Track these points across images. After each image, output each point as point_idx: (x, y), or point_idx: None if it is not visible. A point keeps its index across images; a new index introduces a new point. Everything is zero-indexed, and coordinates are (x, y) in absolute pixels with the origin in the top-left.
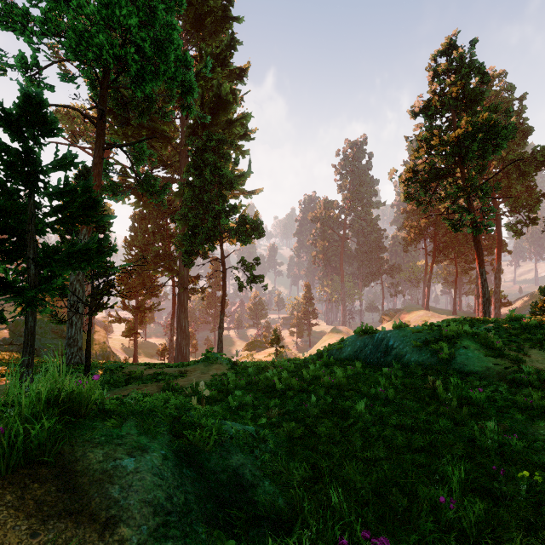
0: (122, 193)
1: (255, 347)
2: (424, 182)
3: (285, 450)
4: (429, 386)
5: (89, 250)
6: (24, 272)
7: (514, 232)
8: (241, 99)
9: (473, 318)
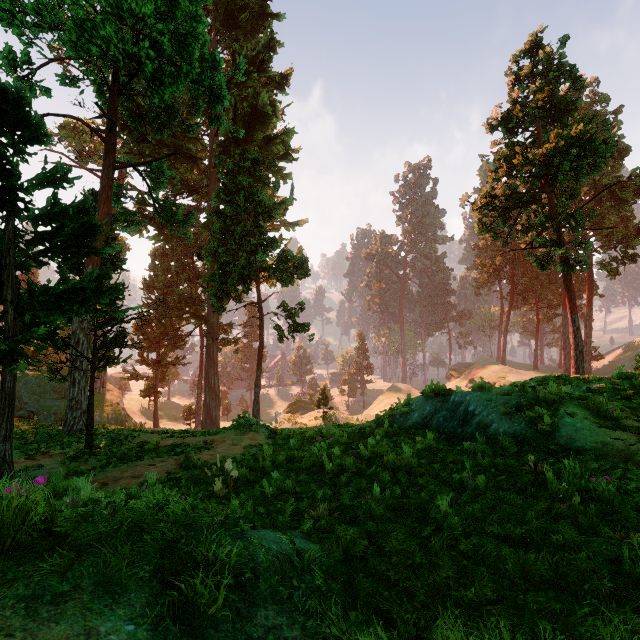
0: (137, 223)
1: (299, 409)
2: (503, 210)
3: (341, 580)
4: (530, 469)
5: (85, 290)
6: (0, 318)
7: (609, 271)
8: (282, 112)
9: (569, 375)
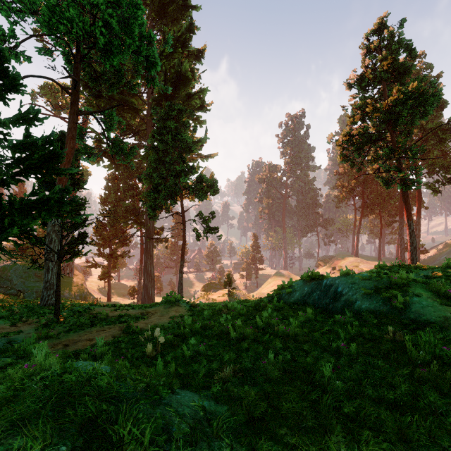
0: (94, 155)
1: (211, 288)
2: (358, 145)
3: (245, 442)
4: (390, 338)
5: (50, 200)
6: None
7: (433, 190)
8: (199, 76)
9: (409, 264)
